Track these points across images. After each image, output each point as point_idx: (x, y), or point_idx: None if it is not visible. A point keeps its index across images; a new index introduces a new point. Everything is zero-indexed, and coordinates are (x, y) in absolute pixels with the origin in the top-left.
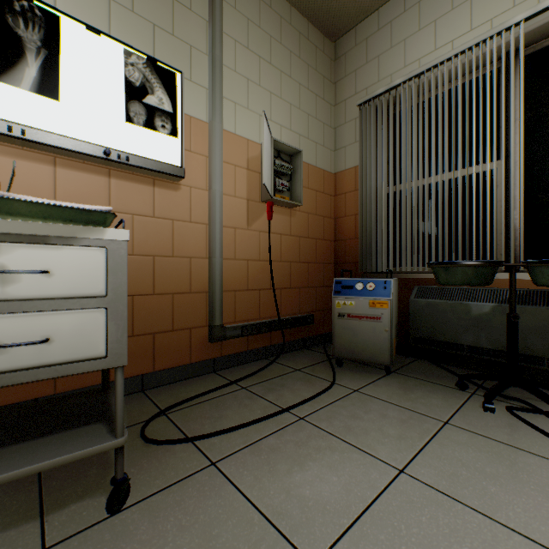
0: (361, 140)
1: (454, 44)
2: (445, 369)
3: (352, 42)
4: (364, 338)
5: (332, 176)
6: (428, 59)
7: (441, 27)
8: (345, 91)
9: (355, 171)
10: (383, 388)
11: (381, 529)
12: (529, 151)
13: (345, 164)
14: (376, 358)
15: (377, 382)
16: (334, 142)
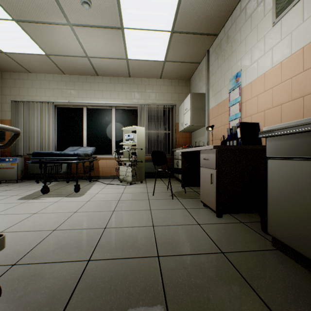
0: (13, 112)
1: (41, 97)
2: (35, 179)
3: (9, 76)
4: (9, 174)
5: (0, 120)
6: (35, 97)
7: (38, 91)
8: (6, 92)
9: (11, 121)
10: (14, 184)
11: (0, 193)
12: (59, 129)
13: (6, 117)
14: (13, 178)
15: (12, 184)
16: (1, 108)
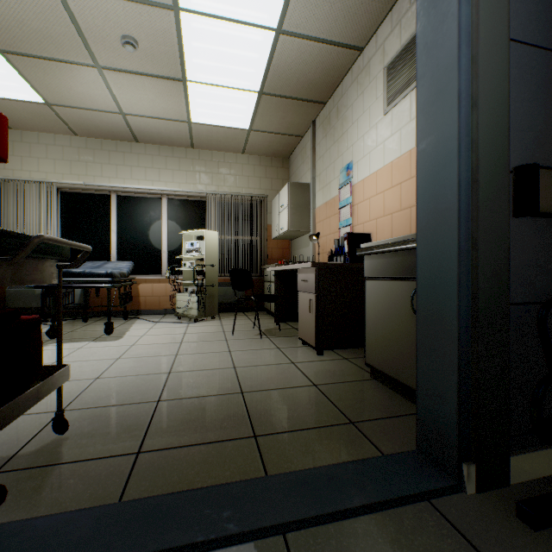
0: None
1: (31, 173)
2: None
3: None
4: None
5: None
6: (19, 173)
7: (25, 161)
8: None
9: None
10: None
11: None
12: (64, 229)
13: None
14: None
15: None
16: None
